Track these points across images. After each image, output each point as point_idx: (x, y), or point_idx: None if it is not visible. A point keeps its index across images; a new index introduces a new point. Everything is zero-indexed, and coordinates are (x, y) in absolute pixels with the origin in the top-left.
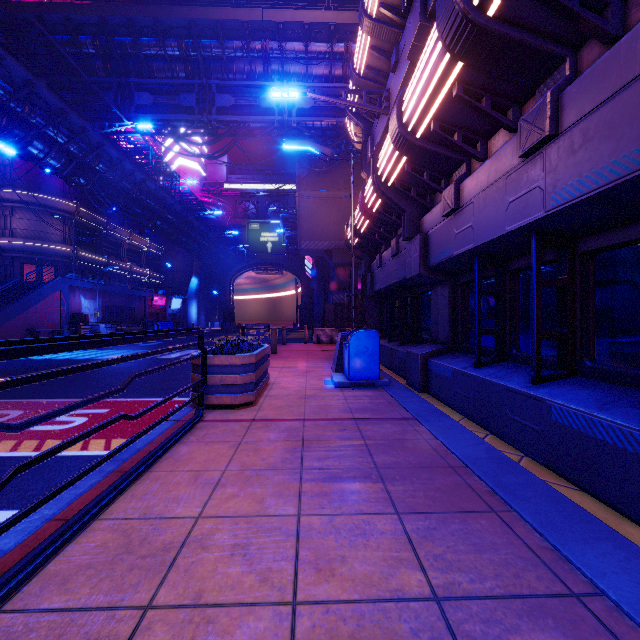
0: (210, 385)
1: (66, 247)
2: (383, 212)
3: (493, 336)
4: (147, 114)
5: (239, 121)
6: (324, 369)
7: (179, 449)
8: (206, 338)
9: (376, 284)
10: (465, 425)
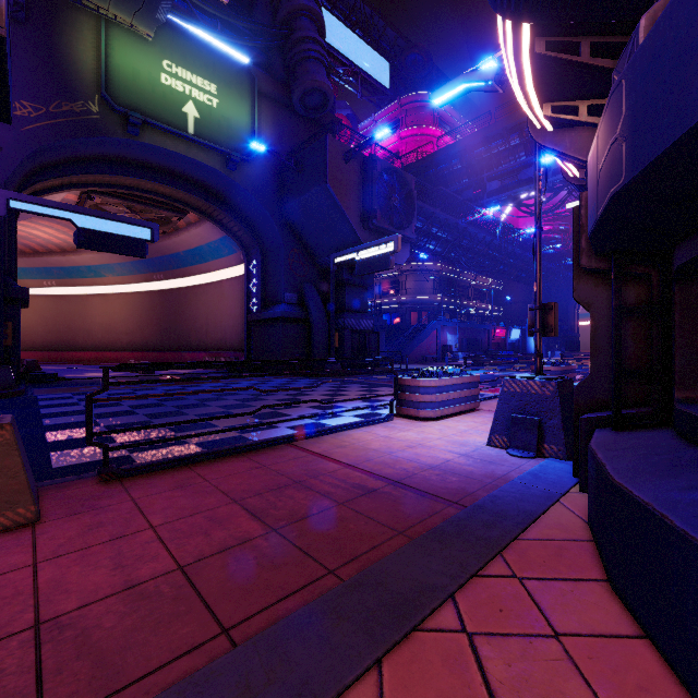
0: None
1: (435, 296)
2: None
3: None
4: (495, 196)
5: None
6: None
7: None
8: None
9: None
10: None
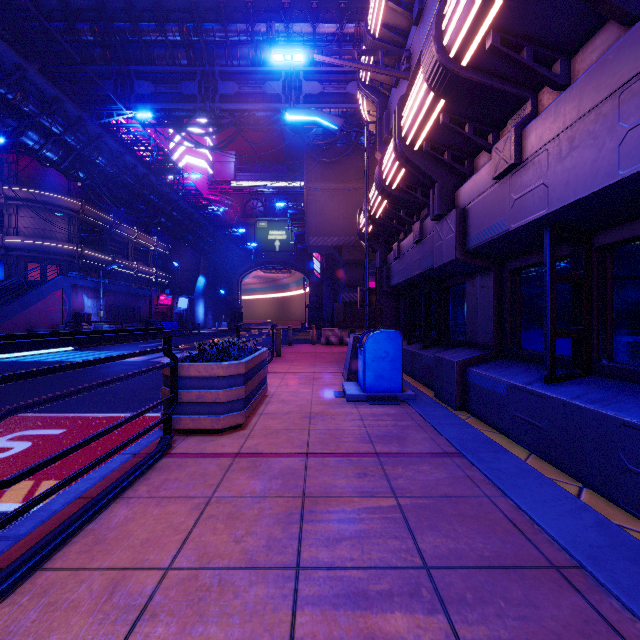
0: (184, 403)
1: (71, 245)
2: (405, 188)
3: (562, 339)
4: (147, 103)
5: (243, 110)
6: (334, 376)
7: (113, 513)
8: (211, 338)
9: (393, 278)
10: (538, 468)
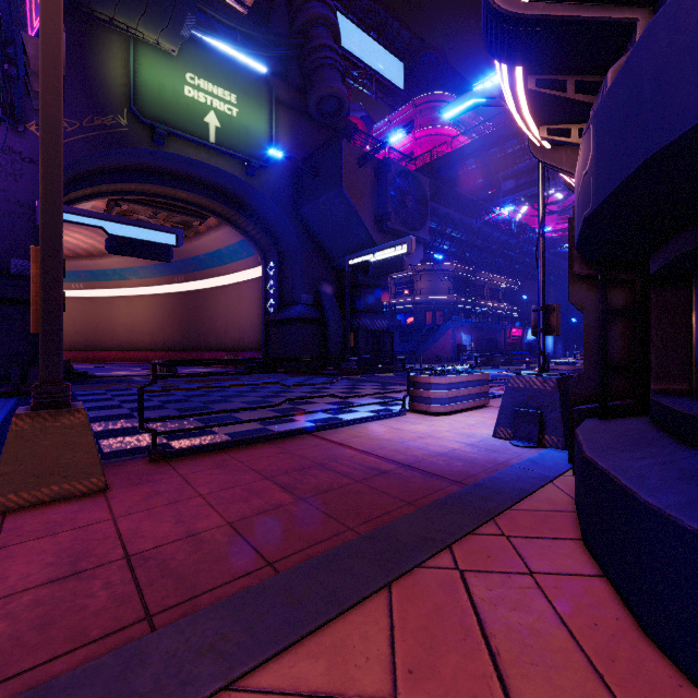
0: None
1: (449, 296)
2: None
3: None
4: (510, 196)
5: None
6: None
7: None
8: None
9: None
10: None
